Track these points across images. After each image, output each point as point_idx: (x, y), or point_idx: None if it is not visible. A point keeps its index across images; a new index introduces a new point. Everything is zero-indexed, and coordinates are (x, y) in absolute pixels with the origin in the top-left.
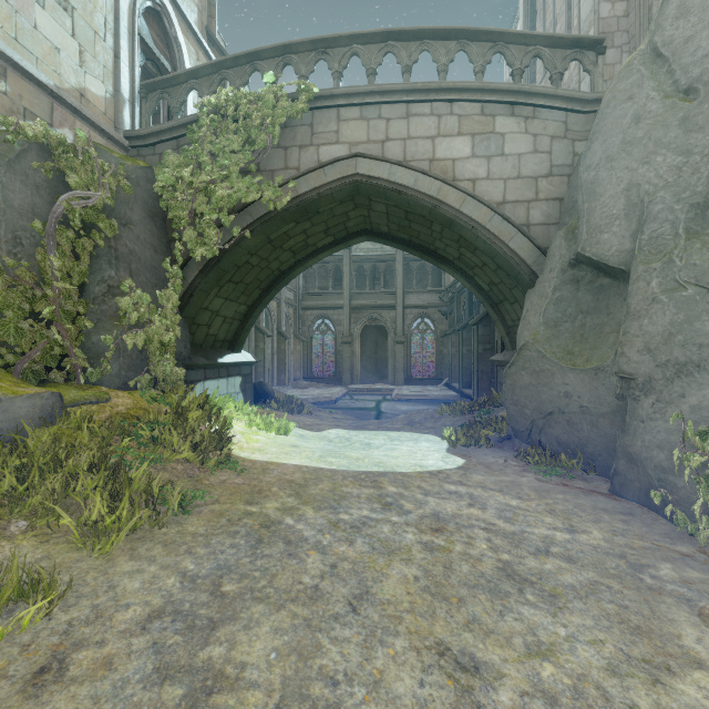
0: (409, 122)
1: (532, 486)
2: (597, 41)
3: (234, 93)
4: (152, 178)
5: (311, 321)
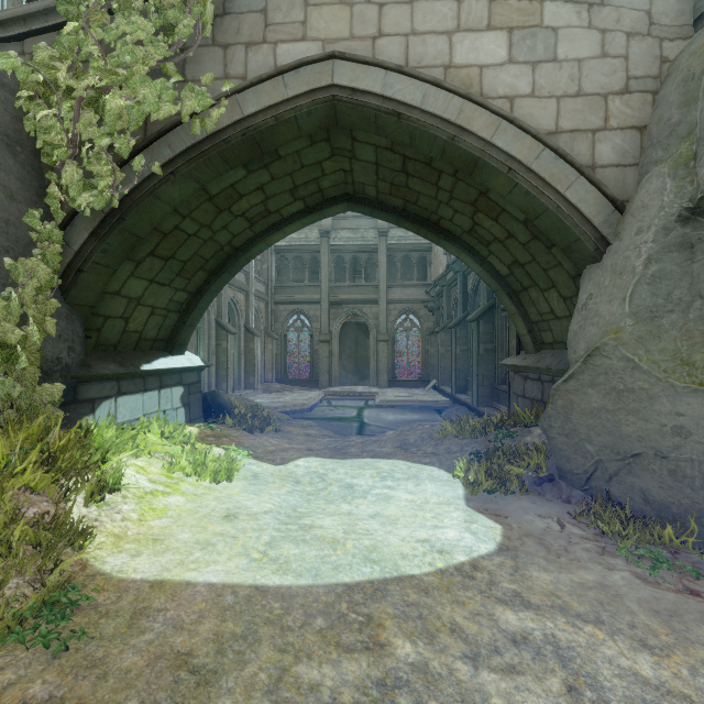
0: (413, 8)
1: (643, 601)
2: None
3: None
4: (12, 86)
5: (285, 317)
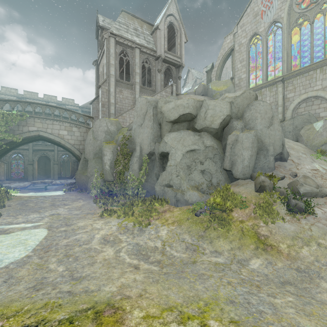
0: (53, 125)
1: (75, 195)
2: (92, 117)
3: (3, 112)
4: None
5: (11, 155)
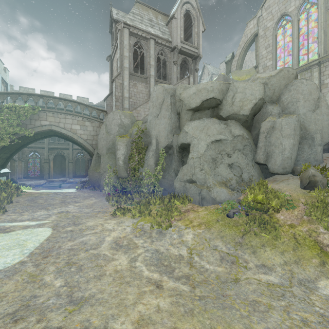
0: (65, 119)
1: (88, 192)
2: (106, 111)
3: (15, 105)
4: None
5: (28, 153)
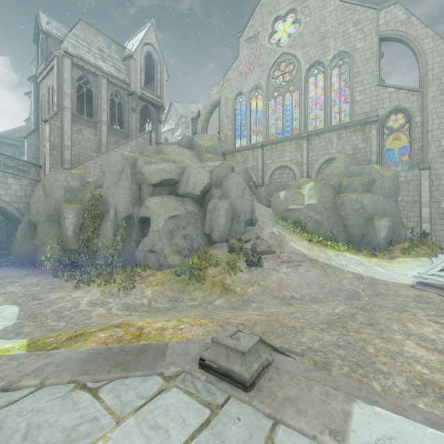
0: None
1: (16, 271)
2: (40, 165)
3: None
4: None
5: None
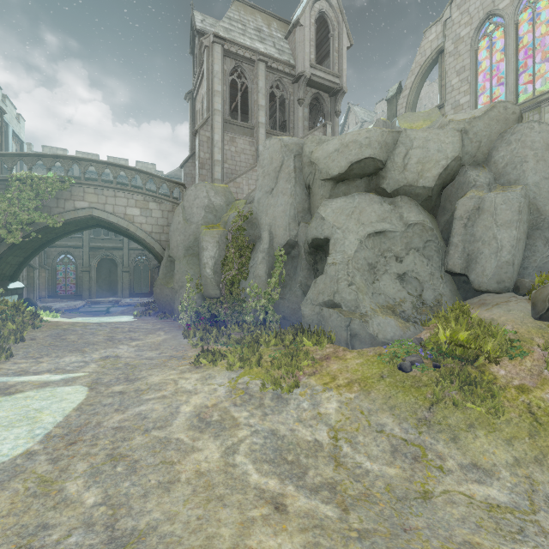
0: (116, 198)
1: (153, 322)
2: (183, 184)
3: (31, 175)
4: None
5: (56, 256)
